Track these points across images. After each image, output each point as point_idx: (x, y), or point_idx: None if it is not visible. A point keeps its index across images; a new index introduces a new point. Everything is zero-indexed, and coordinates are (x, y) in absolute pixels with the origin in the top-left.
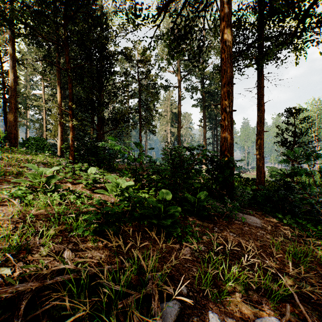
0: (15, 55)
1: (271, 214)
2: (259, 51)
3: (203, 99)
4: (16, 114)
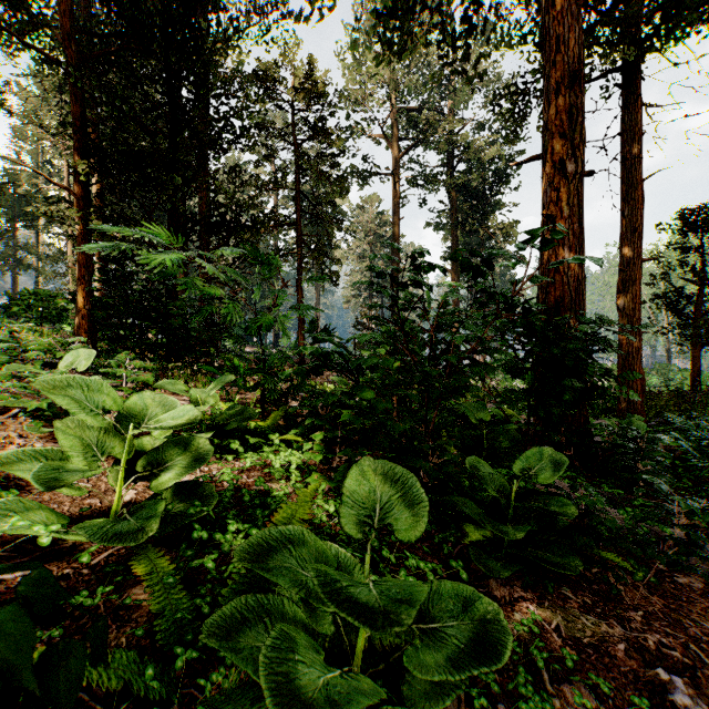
0: None
1: None
2: None
3: (451, 206)
4: None
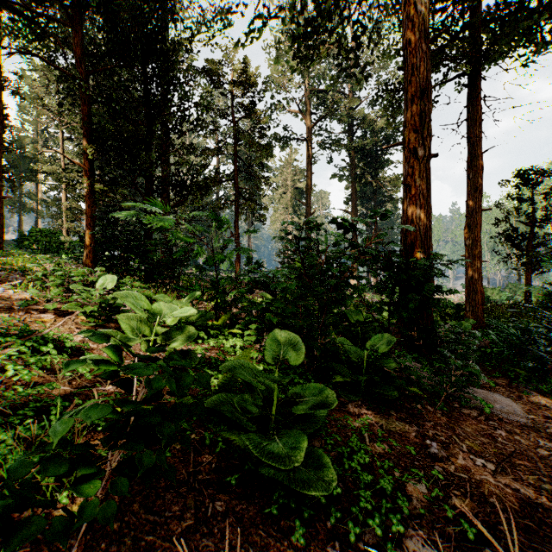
0: (0, 71)
1: (532, 386)
2: (472, 47)
3: (351, 164)
4: (2, 184)
